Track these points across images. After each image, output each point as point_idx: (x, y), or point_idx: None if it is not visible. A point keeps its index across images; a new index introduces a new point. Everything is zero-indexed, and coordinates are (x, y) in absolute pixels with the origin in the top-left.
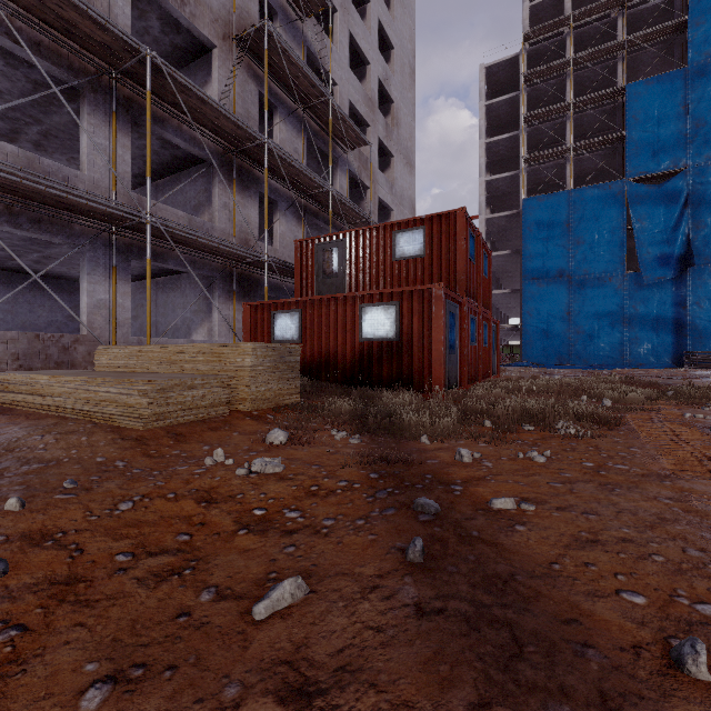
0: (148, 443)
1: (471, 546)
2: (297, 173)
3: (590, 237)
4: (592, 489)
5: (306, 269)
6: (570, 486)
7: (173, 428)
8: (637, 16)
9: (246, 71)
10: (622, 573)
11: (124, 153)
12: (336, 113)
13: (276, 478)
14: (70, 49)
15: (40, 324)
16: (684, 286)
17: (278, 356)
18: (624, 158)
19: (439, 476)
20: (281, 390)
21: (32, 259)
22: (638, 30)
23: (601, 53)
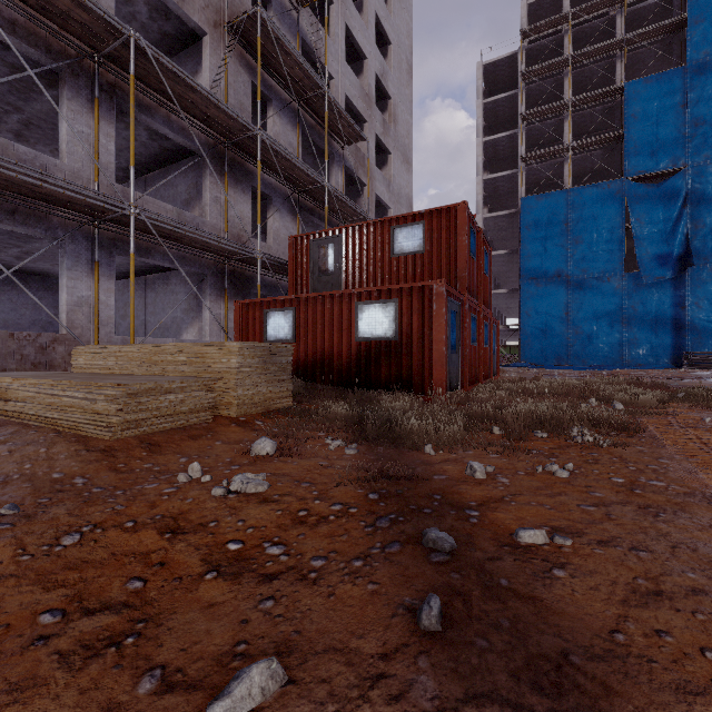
0: (116, 455)
1: (502, 602)
2: (291, 167)
3: (589, 236)
4: (632, 514)
5: (300, 266)
6: (605, 509)
7: (149, 436)
8: (635, 14)
9: (238, 61)
10: (710, 648)
11: (108, 142)
12: (332, 107)
13: (258, 499)
14: (48, 29)
15: (23, 324)
16: (683, 286)
17: (268, 356)
18: (623, 157)
19: (449, 496)
20: (271, 393)
21: (13, 254)
22: (636, 29)
23: (600, 52)
